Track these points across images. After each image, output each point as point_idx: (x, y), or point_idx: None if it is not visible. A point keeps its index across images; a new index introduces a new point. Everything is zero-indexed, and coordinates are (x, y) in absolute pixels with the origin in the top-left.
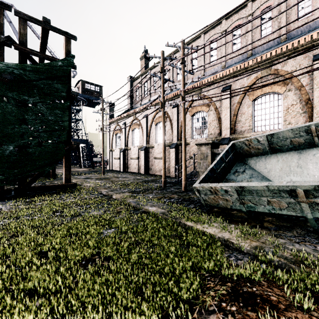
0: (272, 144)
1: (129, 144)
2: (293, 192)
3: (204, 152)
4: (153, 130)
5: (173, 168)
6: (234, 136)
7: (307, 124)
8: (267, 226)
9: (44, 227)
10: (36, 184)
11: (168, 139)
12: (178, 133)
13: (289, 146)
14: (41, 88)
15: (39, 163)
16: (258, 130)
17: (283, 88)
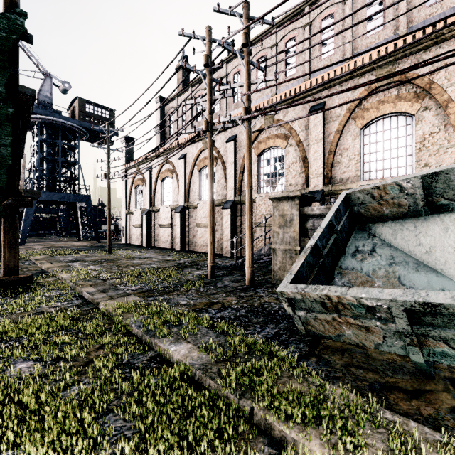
0: (432, 196)
1: (156, 202)
2: None
3: (285, 213)
4: (195, 180)
5: (228, 241)
6: (330, 188)
7: None
8: None
9: None
10: None
11: (219, 194)
12: (235, 184)
13: None
14: None
15: None
16: (371, 178)
17: (416, 106)
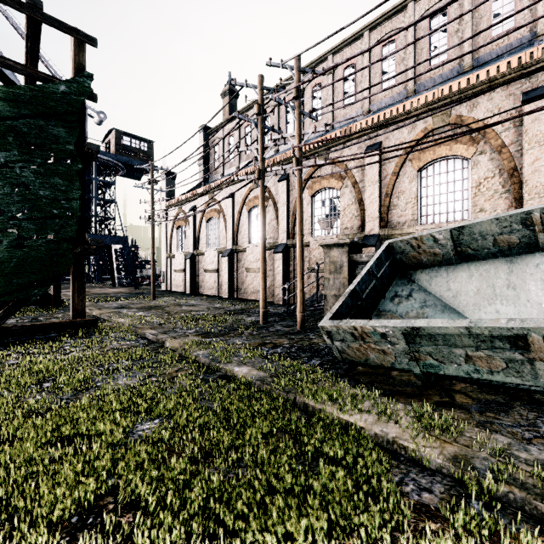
0: (461, 246)
1: (201, 245)
2: (521, 340)
3: (335, 259)
4: (244, 221)
5: (280, 288)
6: (387, 232)
7: (526, 209)
8: (463, 403)
9: (5, 421)
10: (20, 320)
11: (270, 236)
12: (288, 227)
13: (491, 250)
14: (23, 135)
15: (19, 280)
16: (428, 222)
17: (472, 150)
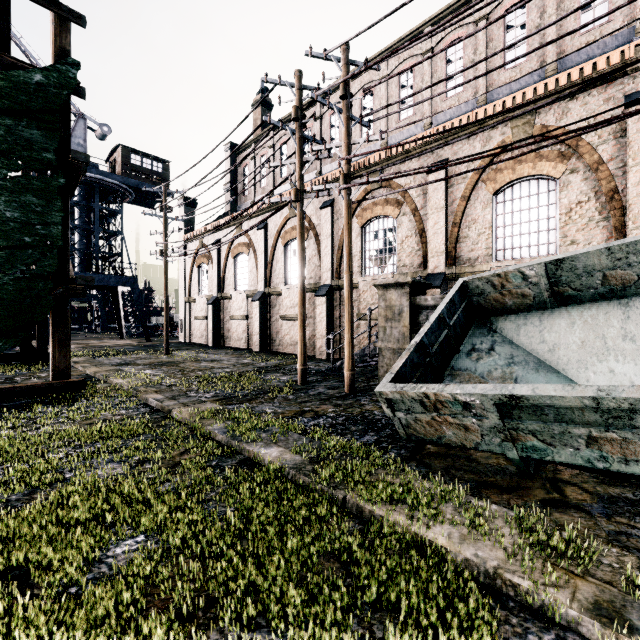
0: (558, 285)
1: (227, 287)
2: None
3: (393, 303)
4: (279, 258)
5: (323, 339)
6: (455, 271)
7: None
8: (579, 501)
9: None
10: None
11: (311, 276)
12: (333, 264)
13: (598, 290)
14: None
15: None
16: (506, 258)
17: (561, 167)
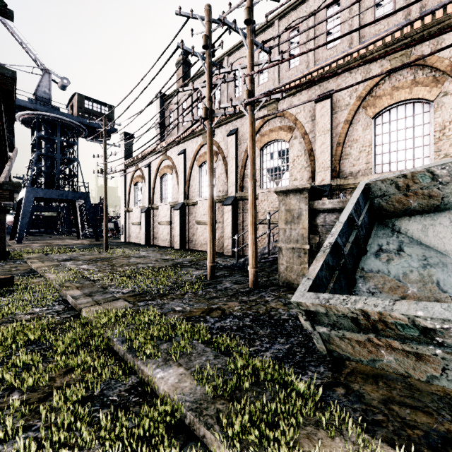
0: None
1: (156, 199)
2: None
3: (292, 207)
4: (195, 176)
5: (229, 239)
6: (339, 182)
7: None
8: None
9: None
10: None
11: (220, 190)
12: (237, 180)
13: None
14: None
15: None
16: (384, 171)
17: (435, 91)
